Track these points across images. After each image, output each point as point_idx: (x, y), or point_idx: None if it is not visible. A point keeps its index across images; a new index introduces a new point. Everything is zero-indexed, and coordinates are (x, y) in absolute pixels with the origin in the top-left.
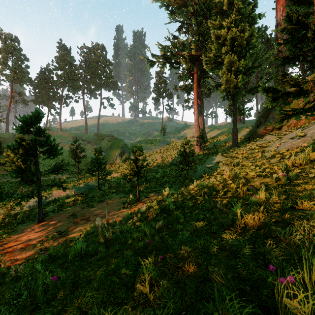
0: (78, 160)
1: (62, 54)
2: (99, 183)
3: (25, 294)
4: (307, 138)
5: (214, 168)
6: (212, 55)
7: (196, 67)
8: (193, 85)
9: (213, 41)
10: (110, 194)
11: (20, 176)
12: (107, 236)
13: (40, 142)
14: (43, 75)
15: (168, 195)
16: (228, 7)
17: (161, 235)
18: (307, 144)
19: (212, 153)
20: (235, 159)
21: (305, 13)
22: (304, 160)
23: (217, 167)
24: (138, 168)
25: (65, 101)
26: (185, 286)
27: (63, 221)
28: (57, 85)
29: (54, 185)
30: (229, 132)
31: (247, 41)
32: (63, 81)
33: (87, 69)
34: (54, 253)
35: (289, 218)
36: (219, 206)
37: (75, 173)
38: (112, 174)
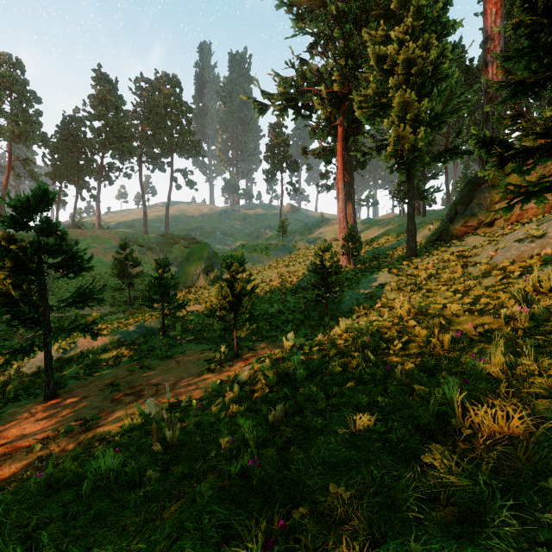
0: (130, 281)
1: (102, 91)
2: (164, 324)
3: None
4: (549, 240)
5: (376, 296)
6: (370, 92)
7: (341, 115)
8: (336, 147)
9: (372, 67)
10: (185, 344)
11: (9, 312)
12: (167, 437)
13: (48, 247)
14: (68, 128)
15: (293, 349)
16: (399, 6)
17: (279, 441)
18: None
19: (371, 268)
20: (413, 278)
21: None
22: None
23: (381, 293)
24: (235, 295)
25: (108, 176)
26: None
27: (92, 397)
28: (93, 147)
29: (76, 328)
30: (399, 231)
31: (435, 66)
32: (103, 139)
33: (148, 119)
34: (58, 474)
35: None
36: (399, 377)
37: (123, 303)
38: (190, 307)
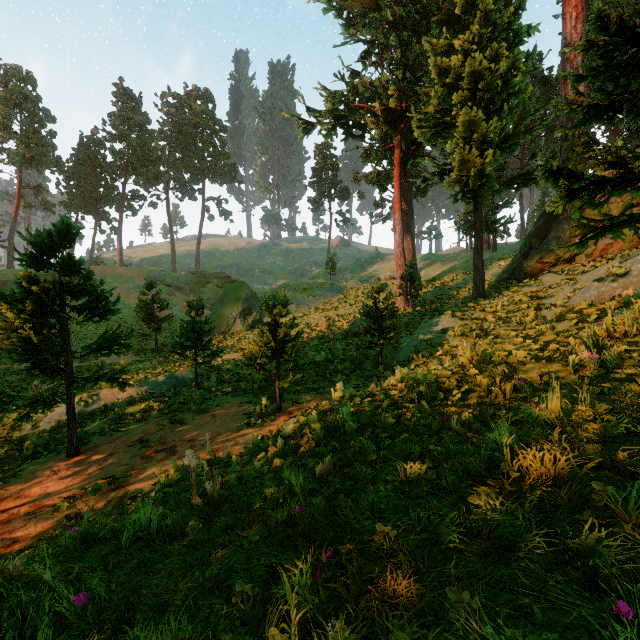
0: (157, 326)
1: (124, 108)
2: (197, 374)
3: (9, 638)
4: (632, 279)
5: (437, 342)
6: (431, 109)
7: (398, 135)
8: (393, 171)
9: (433, 80)
10: (221, 397)
11: (29, 359)
12: (208, 490)
13: (71, 288)
14: (85, 150)
15: (342, 400)
16: (464, 10)
17: (327, 492)
18: (635, 292)
19: (432, 311)
20: (479, 323)
21: (636, 9)
22: (634, 325)
23: (442, 339)
24: (278, 341)
25: (130, 205)
26: (389, 635)
27: (119, 453)
28: (114, 173)
29: (102, 378)
30: (465, 268)
31: (505, 80)
32: (125, 164)
33: (176, 140)
34: (92, 529)
35: (627, 459)
36: (454, 427)
37: (149, 351)
38: (226, 355)
